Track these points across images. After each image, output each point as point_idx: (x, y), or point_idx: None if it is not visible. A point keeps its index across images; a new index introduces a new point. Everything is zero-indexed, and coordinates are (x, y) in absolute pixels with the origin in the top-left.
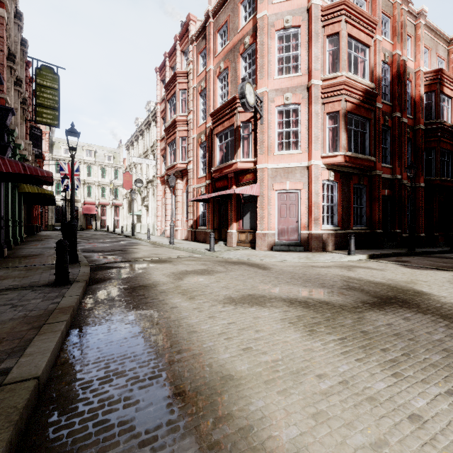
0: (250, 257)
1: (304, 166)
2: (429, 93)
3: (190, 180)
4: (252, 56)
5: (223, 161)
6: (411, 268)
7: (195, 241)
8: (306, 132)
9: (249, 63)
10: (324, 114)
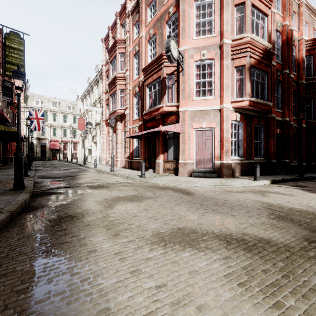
0: (175, 183)
1: (216, 109)
2: (309, 56)
3: (127, 122)
4: (175, 22)
5: (152, 106)
6: (315, 193)
7: (130, 168)
8: (219, 82)
9: (173, 28)
10: (233, 67)
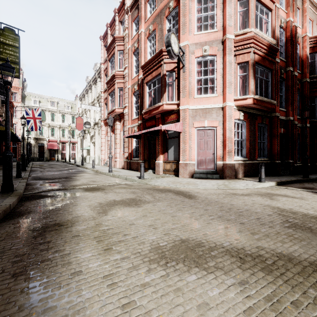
0: (175, 185)
1: (219, 107)
2: (313, 53)
3: (125, 122)
4: (175, 17)
5: (151, 105)
6: None
7: (129, 169)
8: (221, 79)
9: (173, 24)
10: (236, 64)
